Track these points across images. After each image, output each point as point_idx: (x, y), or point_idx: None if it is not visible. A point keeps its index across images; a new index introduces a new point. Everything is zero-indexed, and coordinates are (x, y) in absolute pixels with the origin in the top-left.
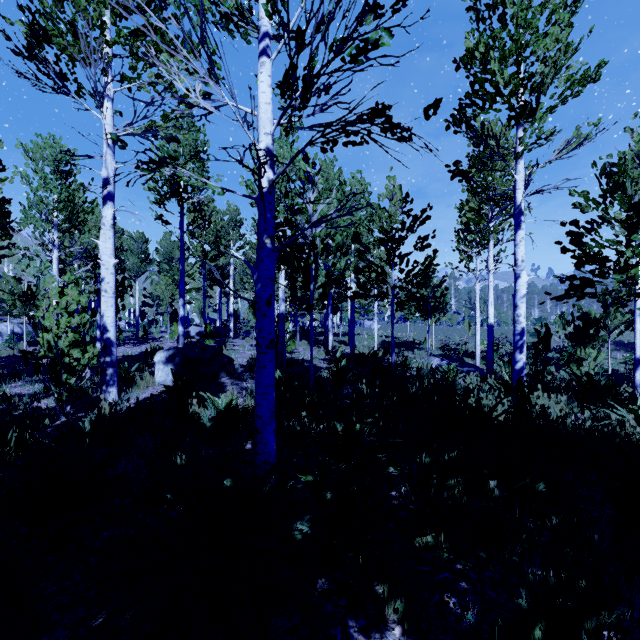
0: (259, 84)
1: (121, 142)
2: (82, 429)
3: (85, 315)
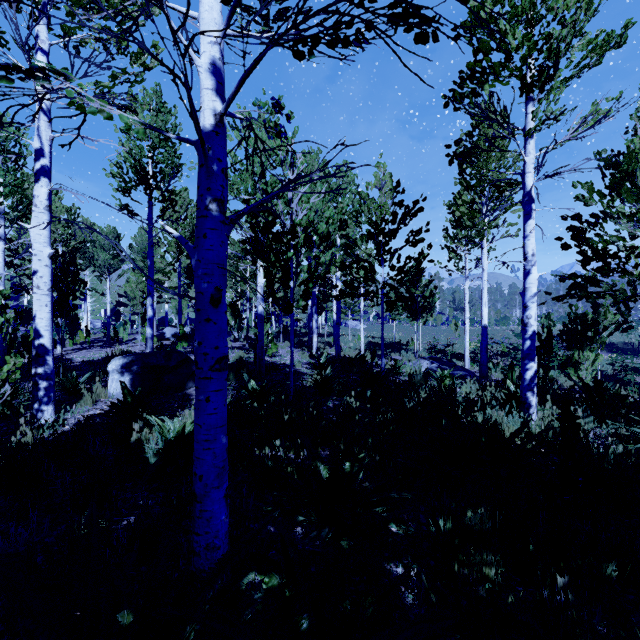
0: None
1: None
2: None
3: None
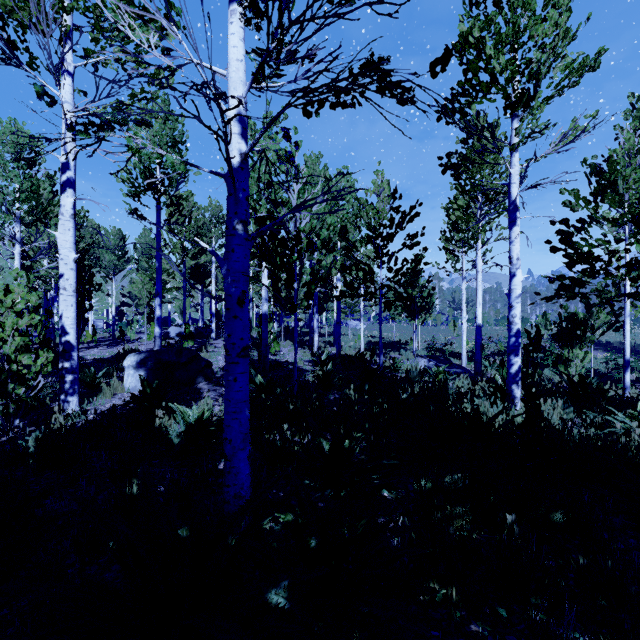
0: (229, 37)
1: (48, 96)
2: (27, 449)
3: (35, 316)
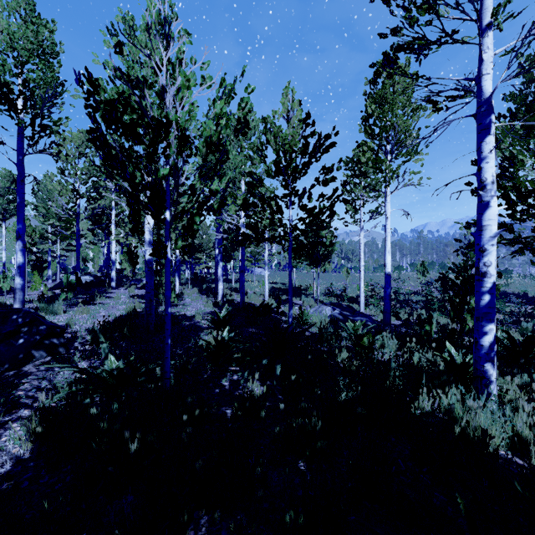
0: None
1: None
2: None
3: None
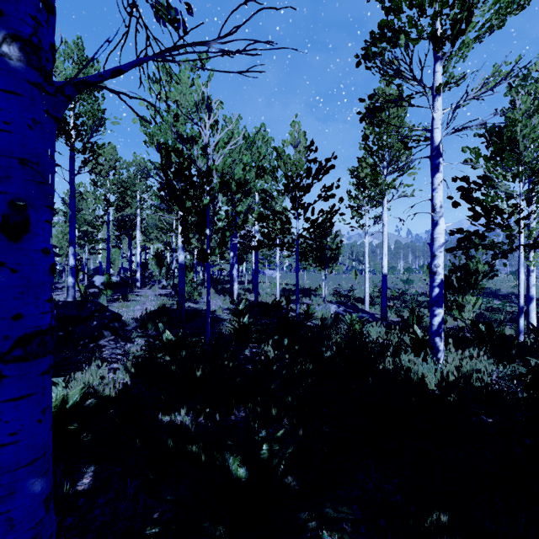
0: None
1: None
2: None
3: None
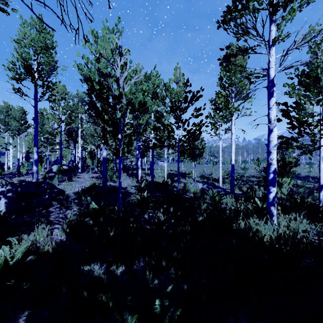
0: None
1: None
2: None
3: None
